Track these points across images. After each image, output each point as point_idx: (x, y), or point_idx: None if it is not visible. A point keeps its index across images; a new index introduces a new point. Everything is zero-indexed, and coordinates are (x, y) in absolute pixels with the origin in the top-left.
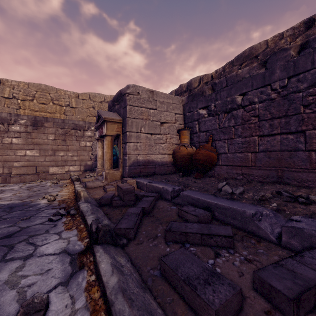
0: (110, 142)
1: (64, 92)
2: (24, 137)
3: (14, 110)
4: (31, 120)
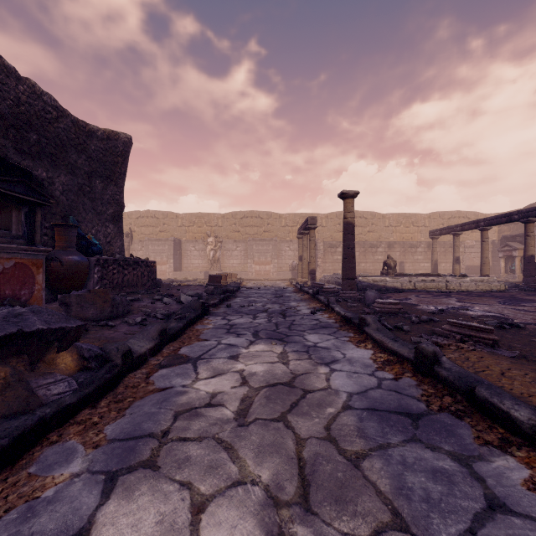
0: (519, 260)
1: (420, 216)
2: (423, 255)
3: (390, 234)
4: (427, 244)
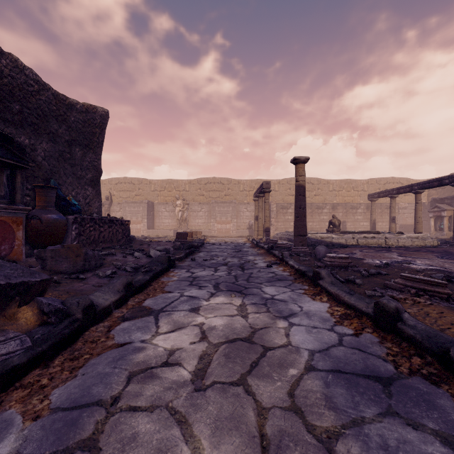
0: (448, 219)
1: (359, 181)
2: (362, 215)
3: (334, 198)
4: (366, 206)
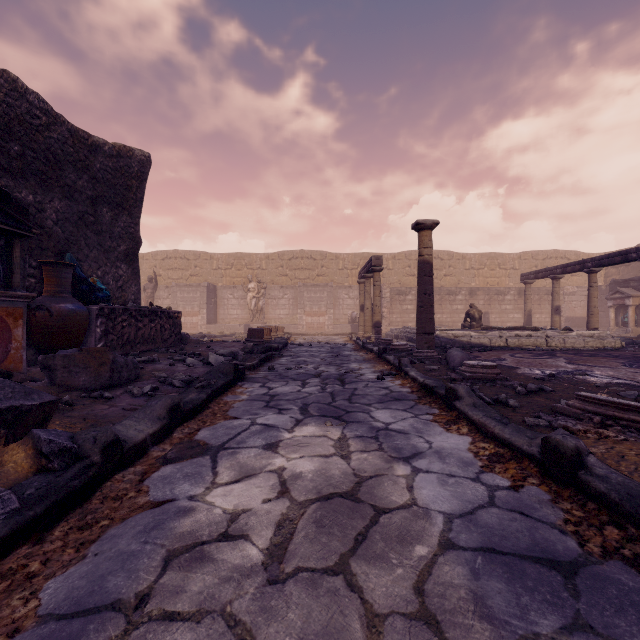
0: (634, 310)
1: (508, 256)
2: (513, 303)
3: (471, 279)
4: (517, 290)
